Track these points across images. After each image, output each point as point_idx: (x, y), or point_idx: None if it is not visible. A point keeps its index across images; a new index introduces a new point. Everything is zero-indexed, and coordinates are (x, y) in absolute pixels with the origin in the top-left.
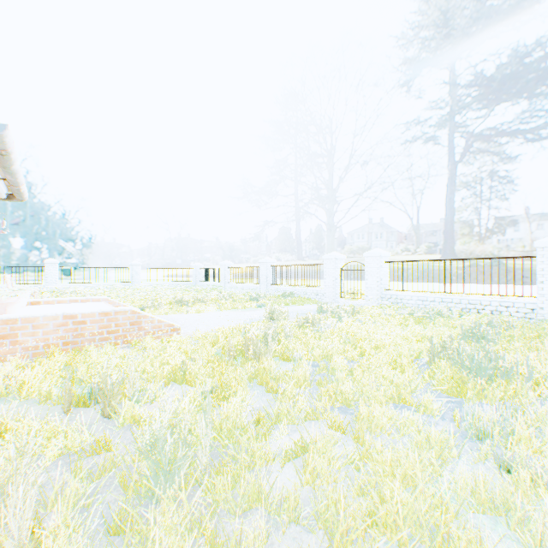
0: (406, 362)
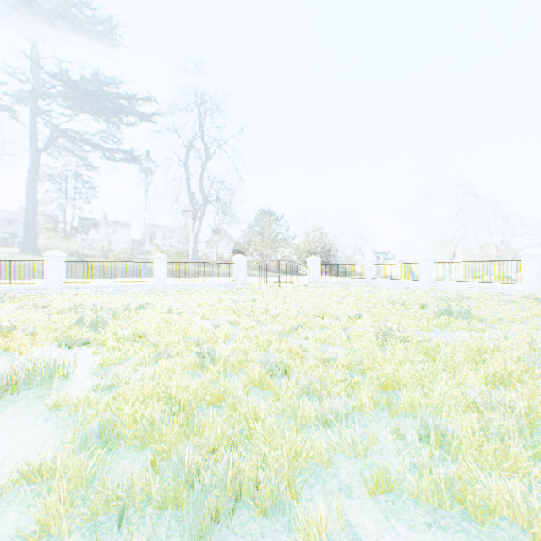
0: None
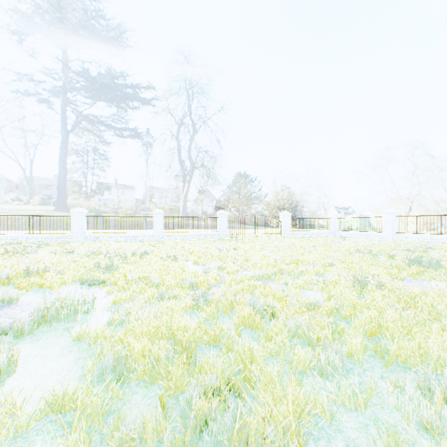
0: None
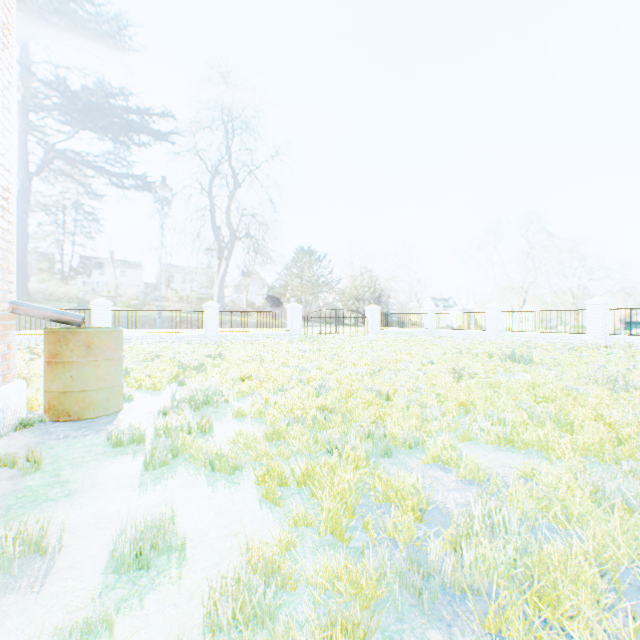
0: (21, 361)
